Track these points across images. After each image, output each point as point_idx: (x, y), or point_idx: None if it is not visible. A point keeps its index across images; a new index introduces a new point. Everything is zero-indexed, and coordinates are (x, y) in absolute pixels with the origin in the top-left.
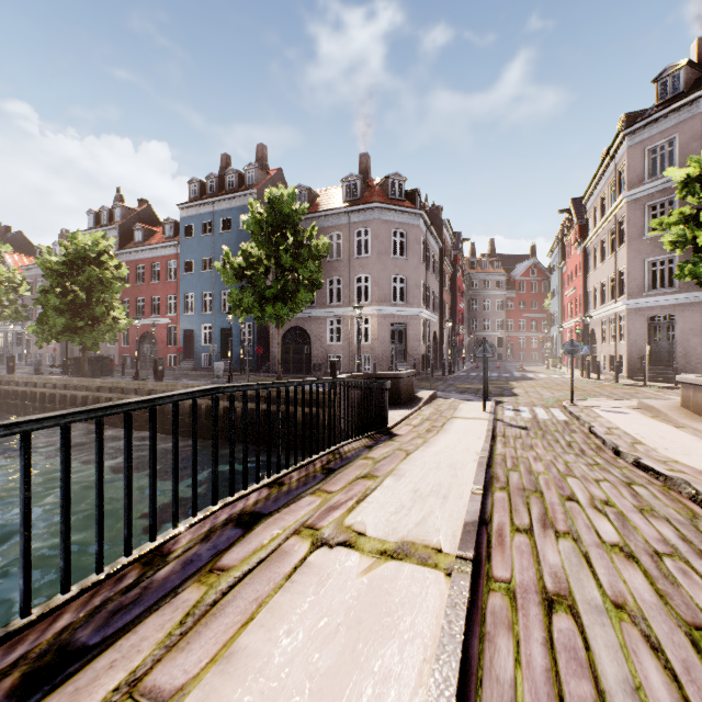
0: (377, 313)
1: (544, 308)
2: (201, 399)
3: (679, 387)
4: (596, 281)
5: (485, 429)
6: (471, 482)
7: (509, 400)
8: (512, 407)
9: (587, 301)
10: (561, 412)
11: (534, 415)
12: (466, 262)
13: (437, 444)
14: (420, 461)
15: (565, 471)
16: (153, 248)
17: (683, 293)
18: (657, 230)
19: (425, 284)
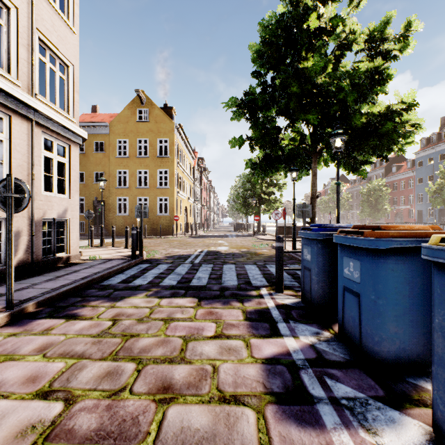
0: None
1: None
2: None
3: None
4: None
5: None
6: None
7: None
8: None
9: None
10: None
11: None
12: None
13: None
14: None
15: None
16: (400, 174)
17: None
18: None
19: None
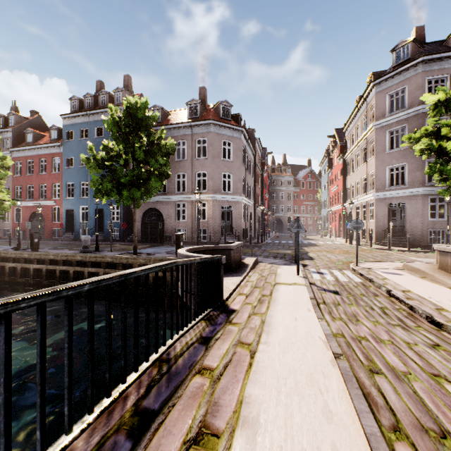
0: (212, 199)
1: (316, 199)
2: (69, 266)
3: (411, 250)
4: (352, 181)
5: (308, 297)
6: (360, 434)
7: (310, 263)
8: (316, 270)
9: (346, 194)
10: (353, 274)
11: (335, 277)
12: (269, 168)
13: (276, 327)
14: (270, 371)
15: (425, 365)
16: (40, 147)
17: (411, 188)
18: (407, 143)
19: (244, 180)
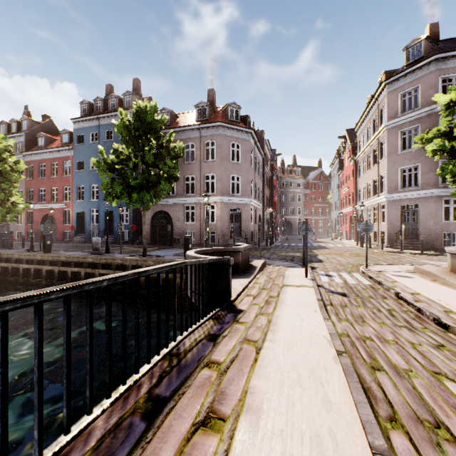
0: (220, 201)
1: (327, 201)
2: (80, 267)
3: (424, 253)
4: (363, 182)
5: (315, 298)
6: (357, 422)
7: (319, 266)
8: (324, 272)
9: (357, 195)
10: (362, 277)
11: (344, 280)
12: (278, 170)
13: (282, 326)
14: (275, 365)
15: (427, 363)
16: (52, 151)
17: (424, 190)
18: (419, 143)
19: (253, 182)
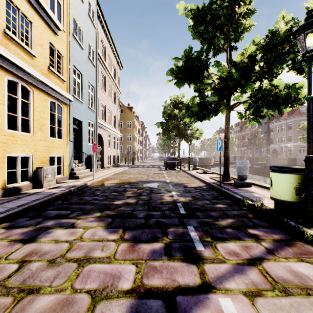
0: (292, 145)
1: None
2: None
3: None
4: None
5: None
6: None
7: None
8: None
9: None
10: None
11: None
12: None
13: None
14: None
15: None
16: (246, 131)
17: None
18: None
19: None
